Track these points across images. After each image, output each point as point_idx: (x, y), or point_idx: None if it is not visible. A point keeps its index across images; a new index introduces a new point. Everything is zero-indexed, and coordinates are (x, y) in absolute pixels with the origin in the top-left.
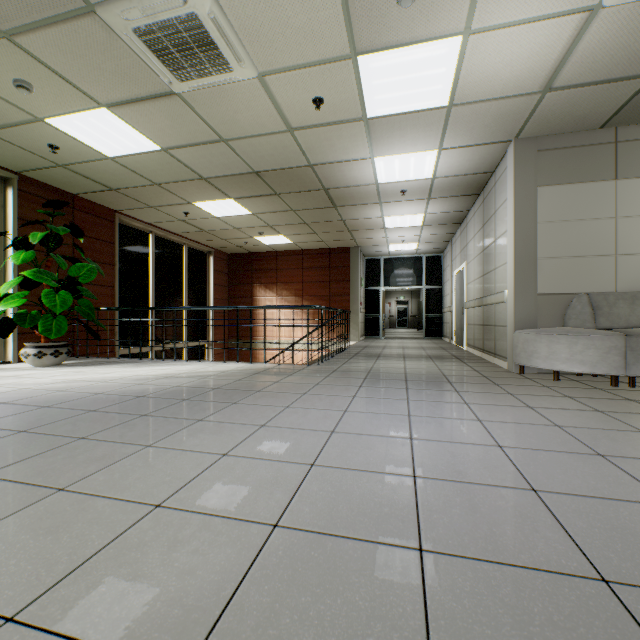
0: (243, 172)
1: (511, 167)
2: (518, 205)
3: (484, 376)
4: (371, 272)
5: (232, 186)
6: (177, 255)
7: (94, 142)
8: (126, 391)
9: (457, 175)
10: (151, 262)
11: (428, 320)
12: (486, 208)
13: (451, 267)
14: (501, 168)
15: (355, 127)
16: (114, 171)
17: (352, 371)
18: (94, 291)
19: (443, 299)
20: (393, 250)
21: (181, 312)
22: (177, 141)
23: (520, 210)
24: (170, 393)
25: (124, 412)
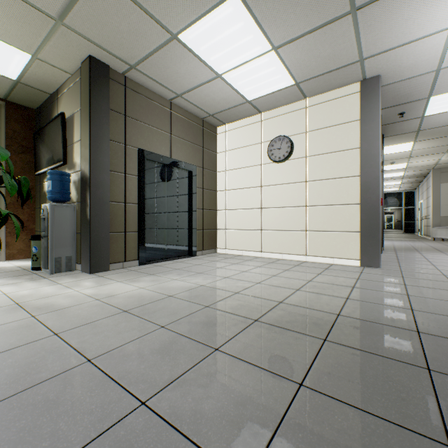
0: None
1: (431, 177)
2: (433, 189)
3: (419, 240)
4: None
5: None
6: None
7: None
8: None
9: (413, 174)
10: None
11: (405, 224)
12: (427, 183)
13: (418, 199)
14: (430, 174)
15: None
16: None
17: None
18: None
19: (415, 213)
20: (384, 190)
21: None
22: None
23: (434, 191)
24: None
25: None
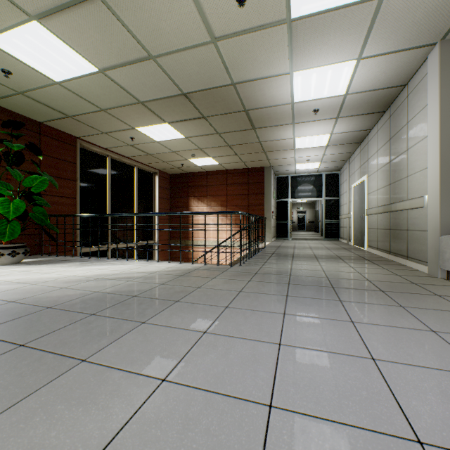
0: (173, 94)
1: (435, 71)
2: (444, 108)
3: (413, 282)
4: (280, 187)
5: (166, 110)
6: (129, 174)
7: (39, 65)
8: (41, 298)
9: (369, 90)
10: (108, 179)
11: (327, 225)
12: (394, 122)
13: (349, 181)
14: (417, 78)
15: (277, 33)
16: (65, 97)
17: (273, 274)
18: (58, 201)
19: (339, 208)
20: (299, 169)
21: (132, 219)
22: (110, 60)
23: (446, 113)
24: (83, 302)
25: (4, 338)
